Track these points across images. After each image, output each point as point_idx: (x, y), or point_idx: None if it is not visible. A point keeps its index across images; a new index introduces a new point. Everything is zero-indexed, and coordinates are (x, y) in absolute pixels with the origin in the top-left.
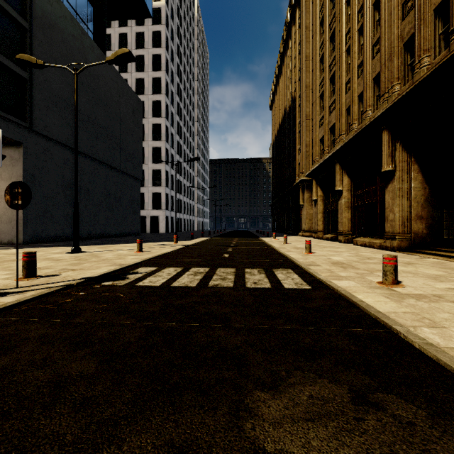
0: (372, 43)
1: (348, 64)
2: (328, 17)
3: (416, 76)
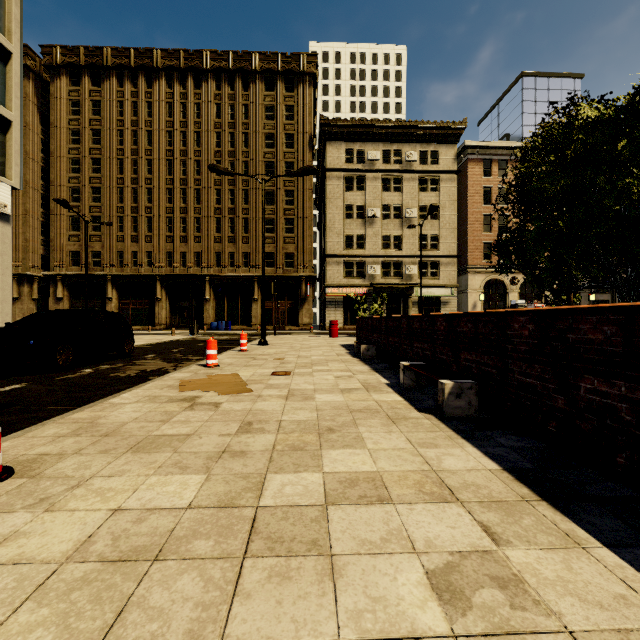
0: (145, 234)
1: (119, 225)
2: (88, 169)
3: (175, 269)
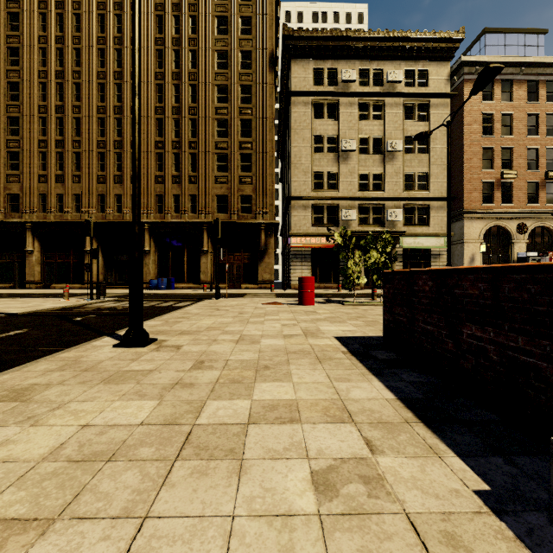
0: (73, 173)
1: (41, 162)
2: (4, 95)
3: (108, 215)
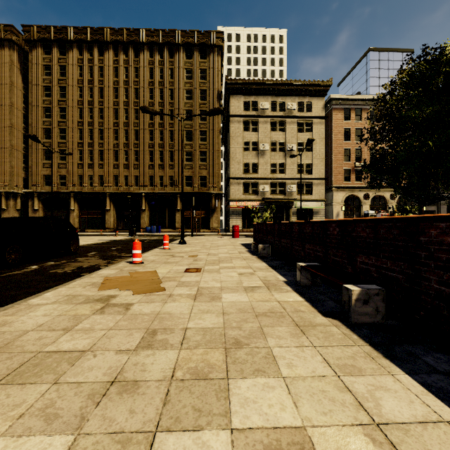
0: (98, 162)
1: (79, 156)
2: (57, 115)
3: (120, 188)
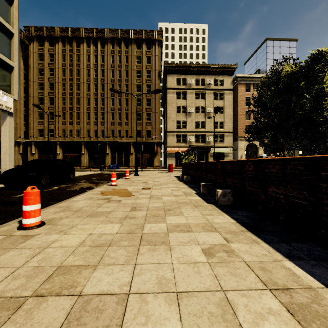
0: (76, 121)
1: (63, 116)
2: (47, 88)
3: (91, 138)
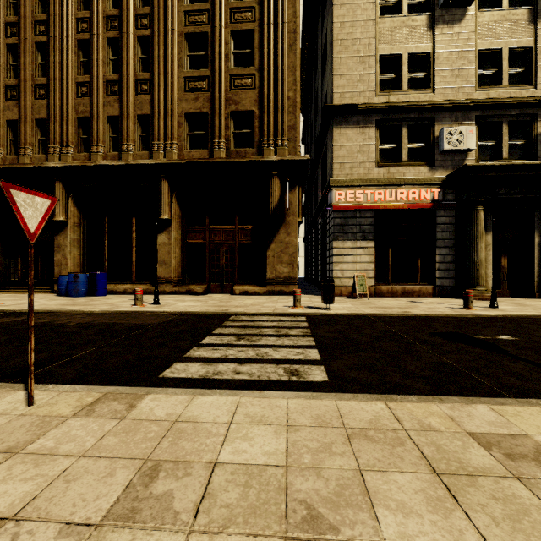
0: None
1: None
2: None
3: None
